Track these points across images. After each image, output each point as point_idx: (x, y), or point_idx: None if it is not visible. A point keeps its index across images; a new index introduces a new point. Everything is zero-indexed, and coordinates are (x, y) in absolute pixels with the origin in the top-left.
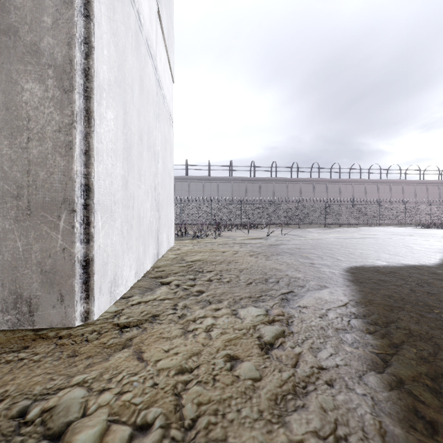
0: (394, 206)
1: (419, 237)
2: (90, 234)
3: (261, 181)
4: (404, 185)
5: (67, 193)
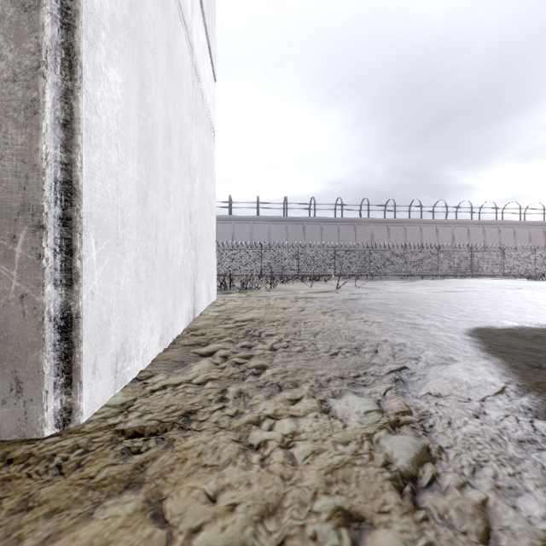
0: (489, 253)
1: (531, 291)
2: (73, 271)
3: (323, 221)
4: (501, 227)
5: (28, 194)
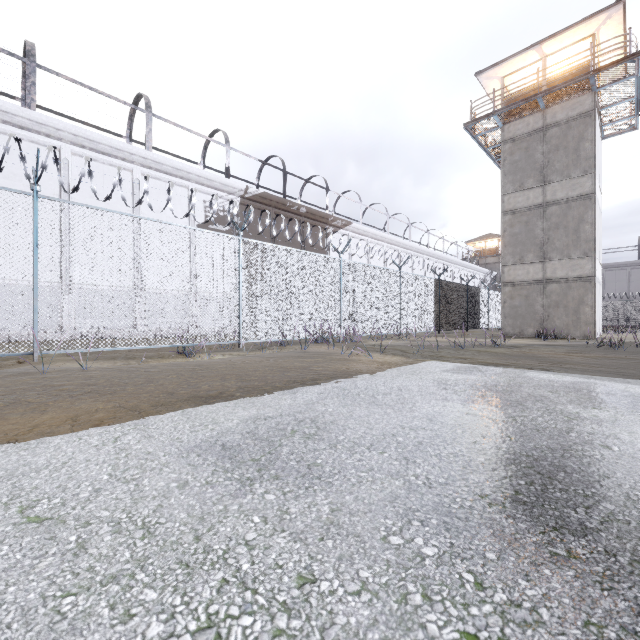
0: None
1: None
2: (595, 327)
3: None
4: None
5: (592, 322)
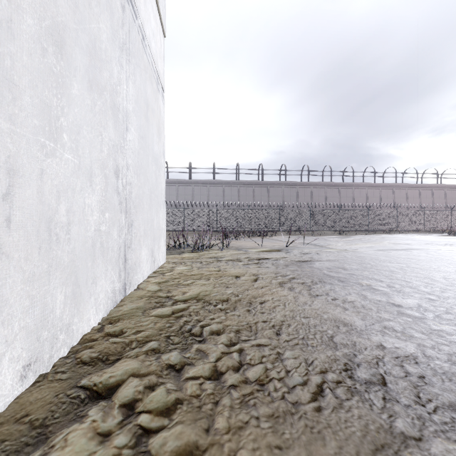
0: (412, 212)
1: None
2: None
3: (269, 184)
4: (421, 189)
5: None
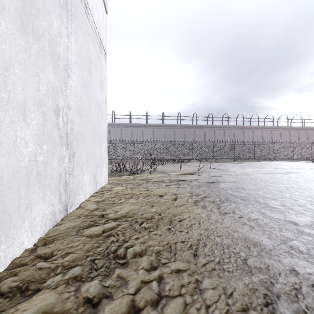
0: (285, 146)
1: None
2: None
3: (185, 127)
4: (290, 130)
5: None
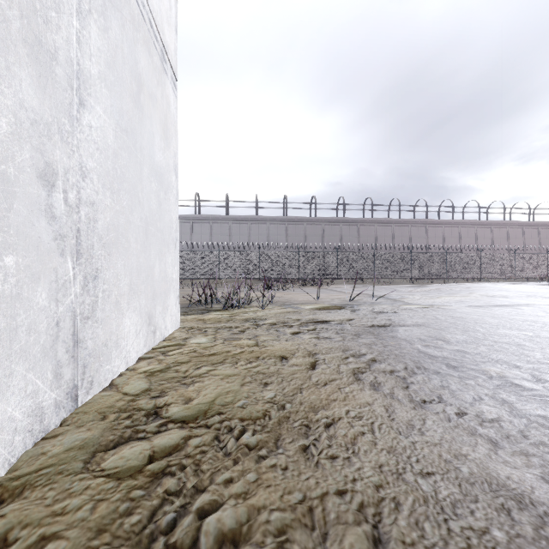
0: (500, 255)
1: None
2: None
3: (324, 222)
4: (509, 227)
5: None
